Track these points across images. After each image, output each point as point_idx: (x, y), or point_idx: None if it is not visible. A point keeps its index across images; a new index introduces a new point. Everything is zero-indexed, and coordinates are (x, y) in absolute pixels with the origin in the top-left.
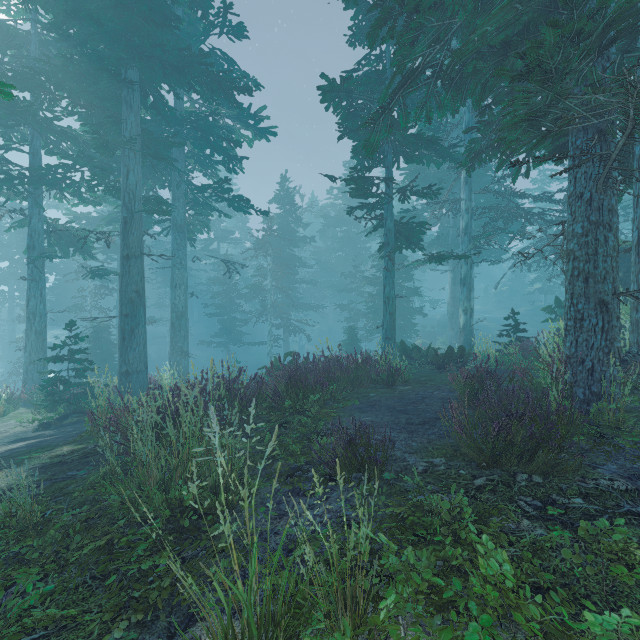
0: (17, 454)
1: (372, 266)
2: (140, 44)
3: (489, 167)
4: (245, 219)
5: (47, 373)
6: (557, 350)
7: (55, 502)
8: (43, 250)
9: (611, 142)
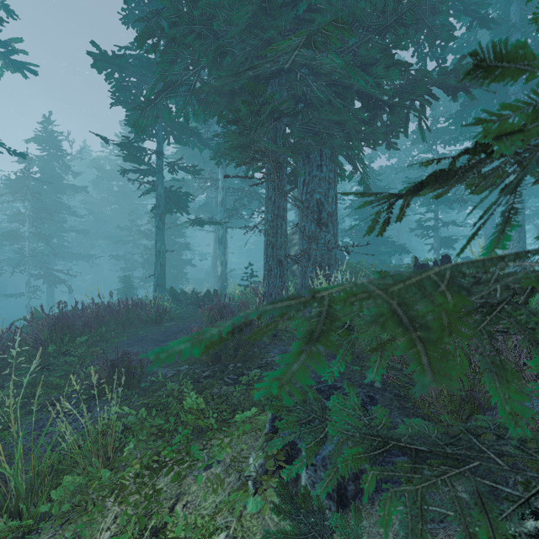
0: None
1: (148, 222)
2: None
3: None
4: None
5: None
6: None
7: None
8: None
9: (284, 171)
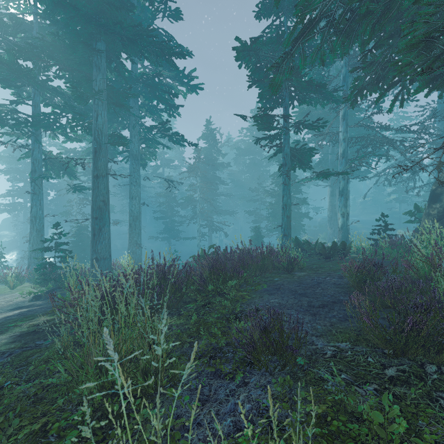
0: (8, 322)
1: (271, 183)
2: (105, 23)
3: (359, 108)
4: (182, 152)
5: (40, 259)
6: (435, 246)
7: (18, 371)
8: (41, 173)
9: None
